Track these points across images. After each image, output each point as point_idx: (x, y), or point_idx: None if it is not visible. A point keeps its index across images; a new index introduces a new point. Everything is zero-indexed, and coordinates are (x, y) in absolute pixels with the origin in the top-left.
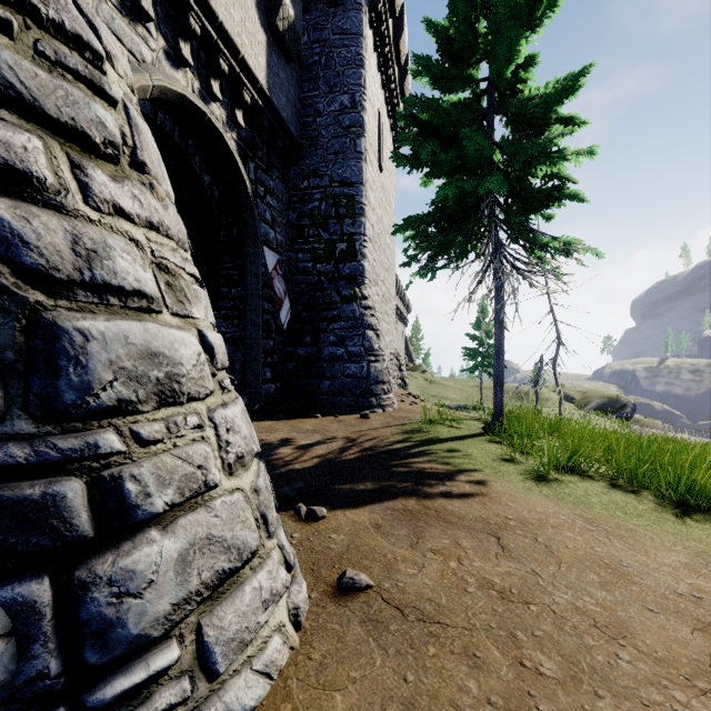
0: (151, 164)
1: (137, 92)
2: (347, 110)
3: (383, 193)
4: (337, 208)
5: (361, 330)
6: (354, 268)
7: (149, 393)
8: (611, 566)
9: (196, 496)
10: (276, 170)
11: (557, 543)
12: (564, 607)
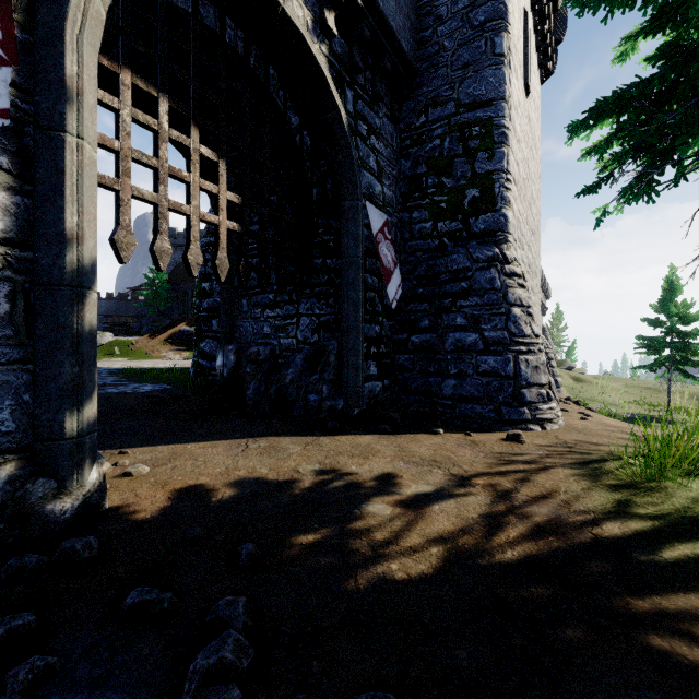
0: None
1: None
2: (480, 1)
3: (529, 128)
4: (465, 141)
5: (504, 307)
6: (492, 220)
7: None
8: None
9: None
10: (383, 105)
11: None
12: None
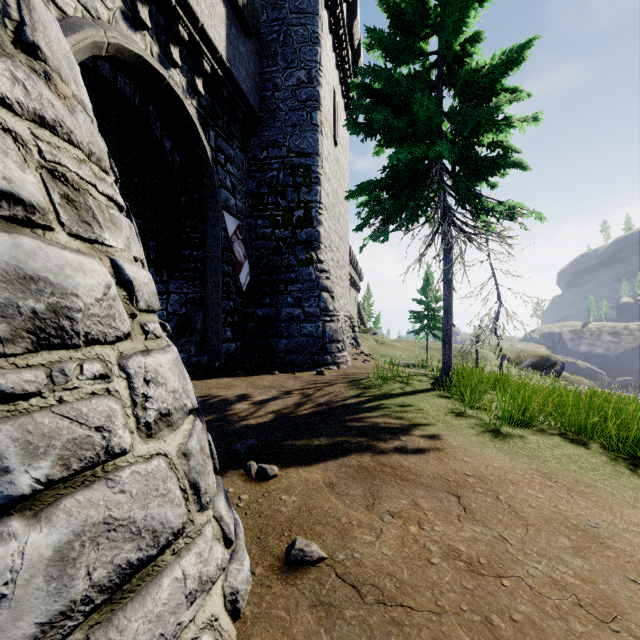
0: (50, 53)
1: (91, 47)
2: (303, 85)
3: (338, 167)
4: (294, 177)
5: (317, 292)
6: (311, 233)
7: (17, 330)
8: (580, 527)
9: (92, 466)
10: (236, 140)
11: (519, 502)
12: (541, 580)
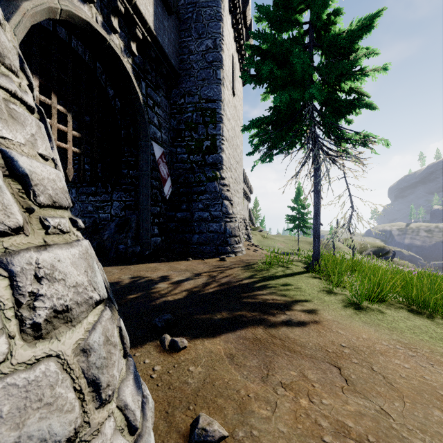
0: None
1: (47, 11)
2: (210, 50)
3: (235, 111)
4: (204, 117)
5: (220, 200)
6: (216, 158)
7: None
8: None
9: None
10: (161, 90)
11: (391, 373)
12: None
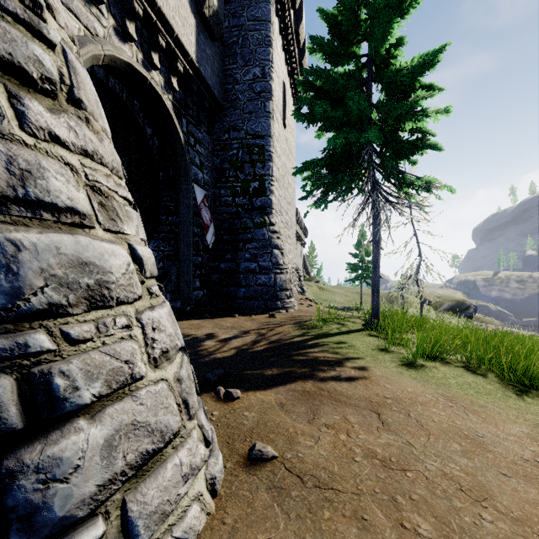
0: (87, 102)
1: (91, 59)
2: (258, 79)
3: (287, 145)
4: (251, 155)
5: (269, 249)
6: (264, 201)
7: (79, 298)
8: (469, 436)
9: (123, 387)
10: (203, 125)
11: (425, 418)
12: (435, 473)
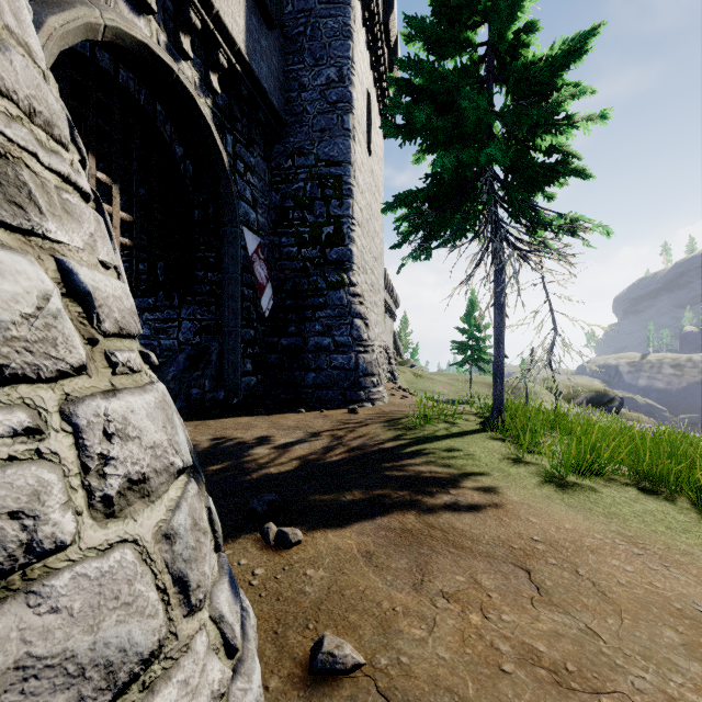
0: None
1: (84, 30)
2: (334, 84)
3: (372, 179)
4: (323, 189)
5: (349, 319)
6: (342, 253)
7: None
8: (686, 613)
9: (1, 575)
10: (257, 147)
11: (605, 578)
12: (653, 698)
